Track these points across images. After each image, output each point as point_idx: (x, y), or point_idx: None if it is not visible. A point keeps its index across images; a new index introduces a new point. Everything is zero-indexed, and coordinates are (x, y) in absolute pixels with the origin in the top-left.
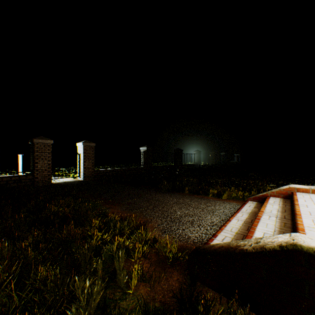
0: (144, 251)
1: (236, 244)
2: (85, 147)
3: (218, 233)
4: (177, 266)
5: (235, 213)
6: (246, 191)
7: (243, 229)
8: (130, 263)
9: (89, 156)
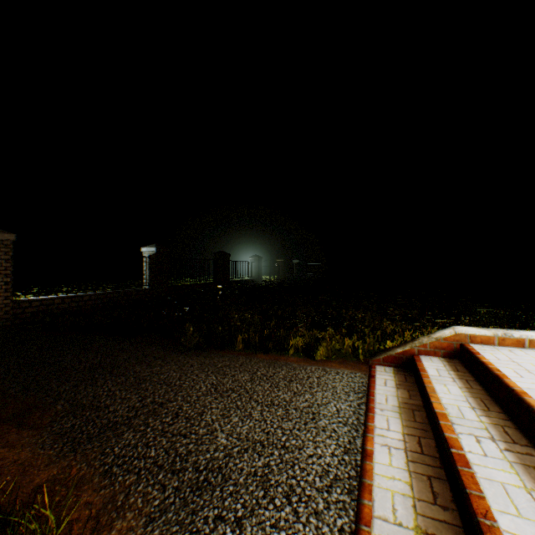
0: None
1: None
2: None
3: None
4: None
5: (369, 416)
6: (356, 335)
7: (424, 500)
8: None
9: None
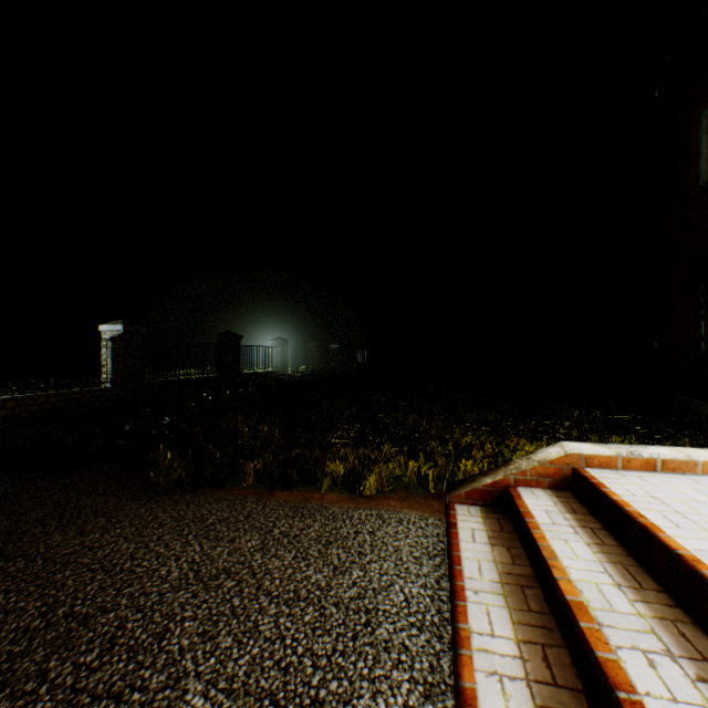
0: None
1: None
2: None
3: None
4: None
5: (459, 608)
6: (421, 454)
7: None
8: None
9: None
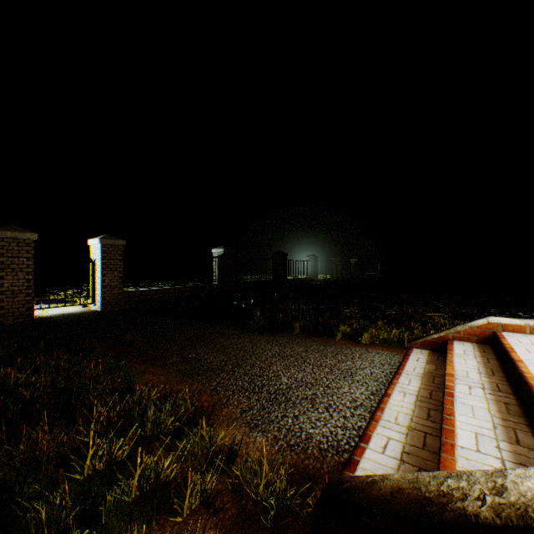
0: (208, 492)
1: (437, 489)
2: (106, 248)
3: (372, 429)
4: (286, 530)
5: (395, 377)
6: (403, 327)
7: (420, 417)
8: (171, 529)
9: (114, 265)
